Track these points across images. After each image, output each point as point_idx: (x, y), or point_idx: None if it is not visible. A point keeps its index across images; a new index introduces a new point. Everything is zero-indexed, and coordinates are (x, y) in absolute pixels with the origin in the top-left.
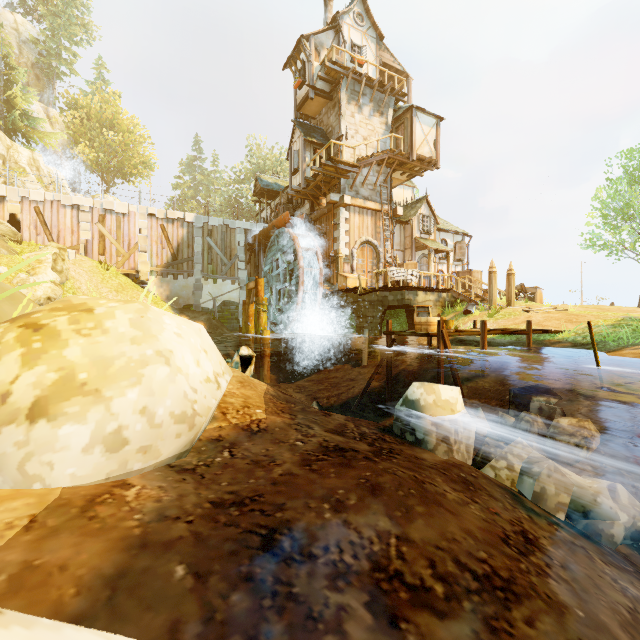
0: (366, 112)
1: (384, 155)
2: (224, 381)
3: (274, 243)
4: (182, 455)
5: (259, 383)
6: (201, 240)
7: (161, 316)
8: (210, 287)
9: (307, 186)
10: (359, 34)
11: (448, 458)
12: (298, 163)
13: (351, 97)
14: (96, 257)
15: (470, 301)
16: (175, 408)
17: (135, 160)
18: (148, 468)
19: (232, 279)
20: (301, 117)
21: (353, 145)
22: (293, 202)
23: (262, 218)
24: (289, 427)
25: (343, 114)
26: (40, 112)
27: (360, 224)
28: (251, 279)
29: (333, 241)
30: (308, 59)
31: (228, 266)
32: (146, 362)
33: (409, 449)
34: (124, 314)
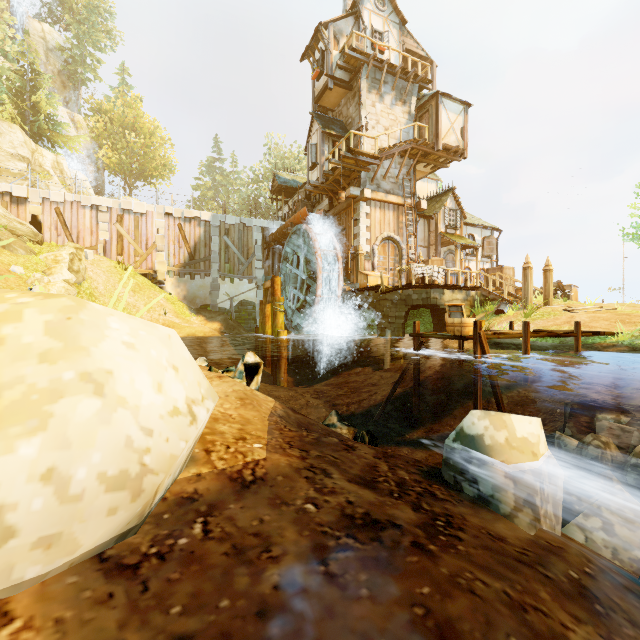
0: (388, 101)
1: (407, 145)
2: (203, 410)
3: (291, 240)
4: (126, 534)
5: (265, 399)
6: (218, 239)
7: (104, 317)
8: (227, 287)
9: (325, 180)
10: (380, 19)
11: (536, 532)
12: (316, 157)
13: (372, 86)
14: (114, 257)
15: (502, 300)
16: (108, 466)
17: (156, 162)
18: (57, 569)
19: (249, 278)
20: (319, 110)
21: (374, 135)
22: (311, 198)
23: (280, 216)
24: (297, 474)
25: (363, 104)
26: (66, 117)
27: (381, 219)
28: (267, 278)
29: (353, 237)
30: (326, 47)
31: (245, 265)
32: (59, 392)
33: (473, 514)
34: (38, 314)
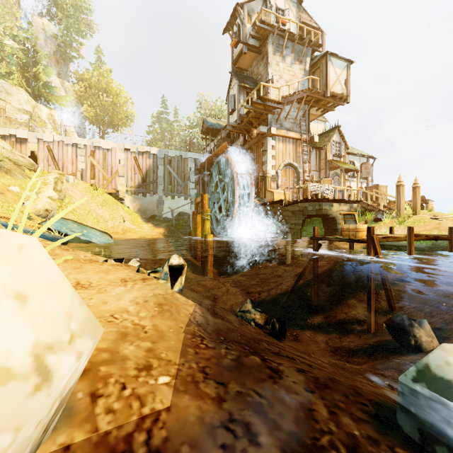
0: (288, 61)
1: (303, 94)
2: (70, 357)
3: (216, 167)
4: None
5: (185, 303)
6: (163, 167)
7: None
8: (169, 202)
9: (241, 122)
10: (282, 0)
11: None
12: (234, 104)
13: (276, 49)
14: (89, 181)
15: (379, 210)
16: None
17: (121, 115)
18: None
19: (185, 196)
20: (237, 71)
21: (278, 86)
22: (230, 137)
23: (208, 151)
24: (210, 439)
25: (270, 63)
26: (58, 84)
27: (283, 150)
28: (198, 195)
29: (262, 164)
30: (242, 22)
31: (182, 186)
32: None
33: None
34: None
